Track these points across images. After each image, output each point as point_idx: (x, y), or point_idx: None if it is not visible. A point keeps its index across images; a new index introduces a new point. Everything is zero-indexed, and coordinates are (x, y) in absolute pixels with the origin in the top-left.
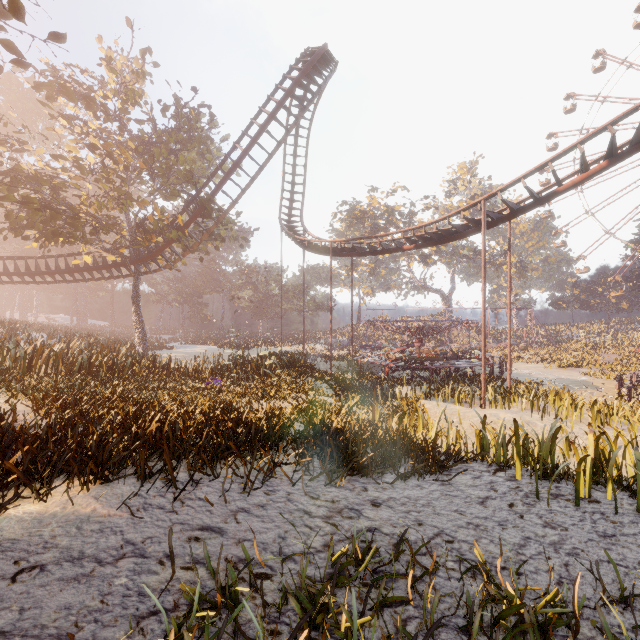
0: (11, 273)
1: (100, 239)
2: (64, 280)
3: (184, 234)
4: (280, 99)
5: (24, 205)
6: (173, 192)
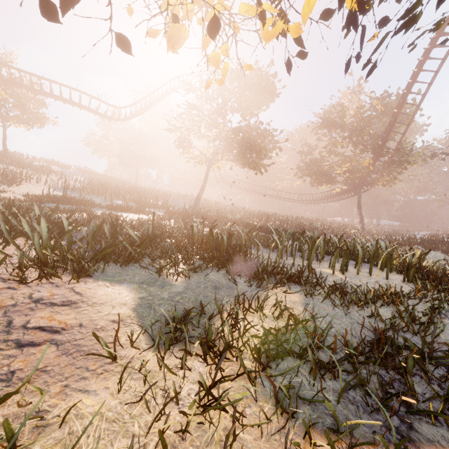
0: (320, 199)
1: (336, 181)
2: (337, 200)
3: (373, 168)
4: (416, 69)
5: (308, 175)
6: (362, 150)
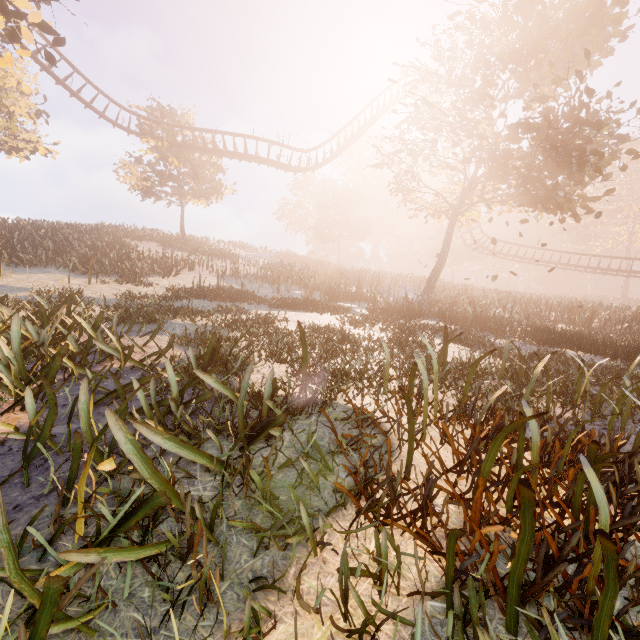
0: None
1: None
2: None
3: None
4: None
5: None
6: None
